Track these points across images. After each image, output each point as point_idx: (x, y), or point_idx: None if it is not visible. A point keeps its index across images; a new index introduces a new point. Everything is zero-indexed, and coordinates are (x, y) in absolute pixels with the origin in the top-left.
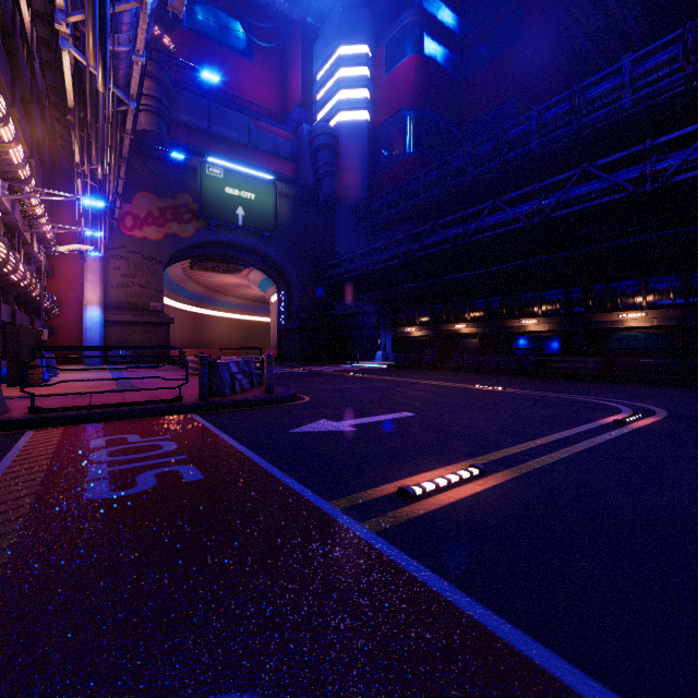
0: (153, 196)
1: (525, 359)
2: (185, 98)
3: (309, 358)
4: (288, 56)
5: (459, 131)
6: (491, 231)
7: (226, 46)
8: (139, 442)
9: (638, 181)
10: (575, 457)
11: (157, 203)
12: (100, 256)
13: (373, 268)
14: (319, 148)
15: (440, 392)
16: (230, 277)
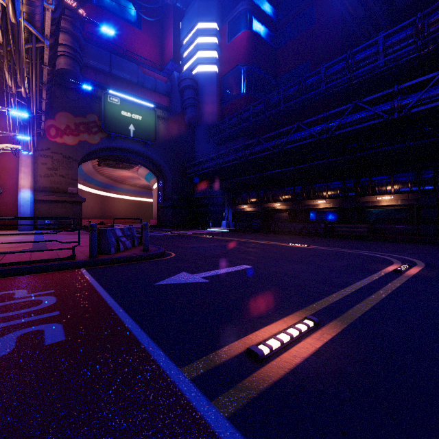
0: (70, 115)
1: (318, 226)
2: (94, 50)
3: (178, 225)
4: (164, 27)
5: (274, 81)
6: (296, 143)
7: (122, 18)
8: (23, 297)
9: (389, 112)
10: (383, 304)
11: (73, 120)
12: (31, 155)
13: (220, 167)
14: (184, 88)
15: (266, 248)
16: (126, 172)
